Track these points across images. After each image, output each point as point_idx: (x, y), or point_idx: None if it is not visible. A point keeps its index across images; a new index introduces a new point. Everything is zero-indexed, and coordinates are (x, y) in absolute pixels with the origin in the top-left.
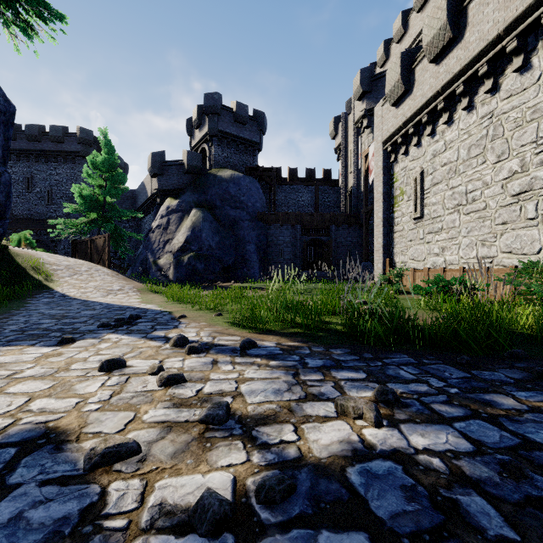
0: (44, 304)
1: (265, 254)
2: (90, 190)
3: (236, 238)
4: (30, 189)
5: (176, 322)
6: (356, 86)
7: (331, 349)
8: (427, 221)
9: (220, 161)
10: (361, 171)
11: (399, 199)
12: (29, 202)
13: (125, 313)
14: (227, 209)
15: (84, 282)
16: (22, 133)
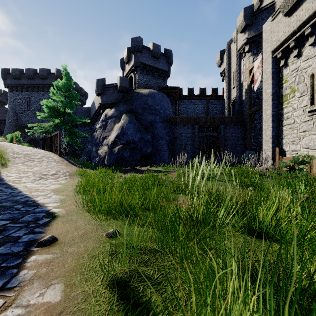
0: None
1: (173, 146)
2: (54, 103)
3: (152, 135)
4: (29, 108)
5: (3, 278)
6: (240, 22)
7: None
8: None
9: (141, 84)
10: (243, 85)
11: (289, 97)
12: (28, 116)
13: None
14: (146, 114)
15: (30, 168)
16: (24, 74)
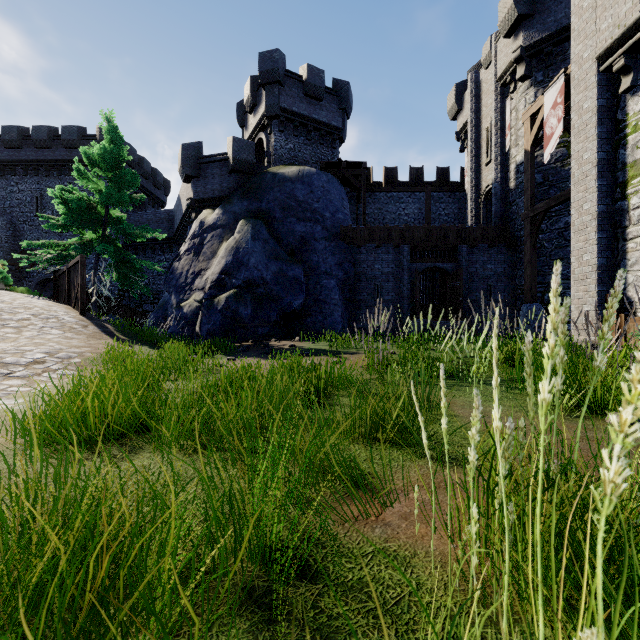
0: None
1: (352, 293)
2: (81, 194)
3: (305, 267)
4: (40, 212)
5: None
6: (505, 10)
7: None
8: None
9: (283, 155)
10: (510, 156)
11: None
12: (38, 229)
13: None
14: (292, 221)
15: None
16: (29, 138)
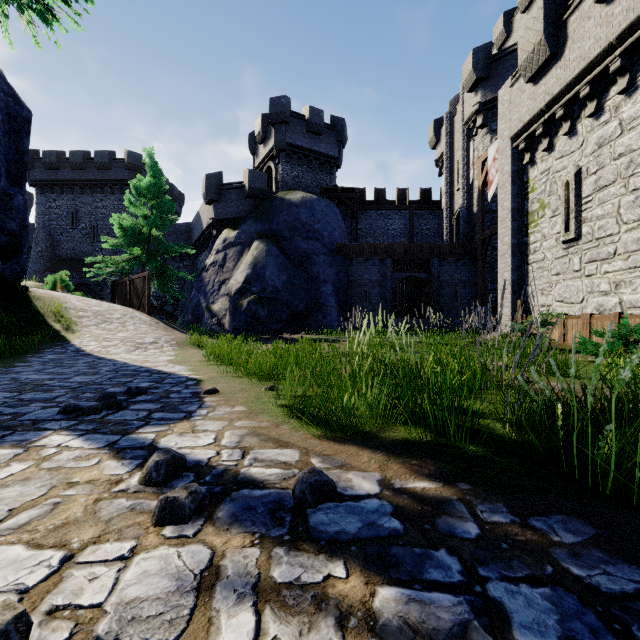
0: (42, 362)
1: (346, 298)
2: (132, 220)
3: (308, 277)
4: (75, 225)
5: (195, 404)
6: (467, 73)
7: (534, 521)
8: (586, 243)
9: (288, 182)
10: (474, 186)
11: (537, 216)
12: (73, 240)
13: (132, 381)
14: (297, 240)
15: (111, 333)
16: (66, 161)
